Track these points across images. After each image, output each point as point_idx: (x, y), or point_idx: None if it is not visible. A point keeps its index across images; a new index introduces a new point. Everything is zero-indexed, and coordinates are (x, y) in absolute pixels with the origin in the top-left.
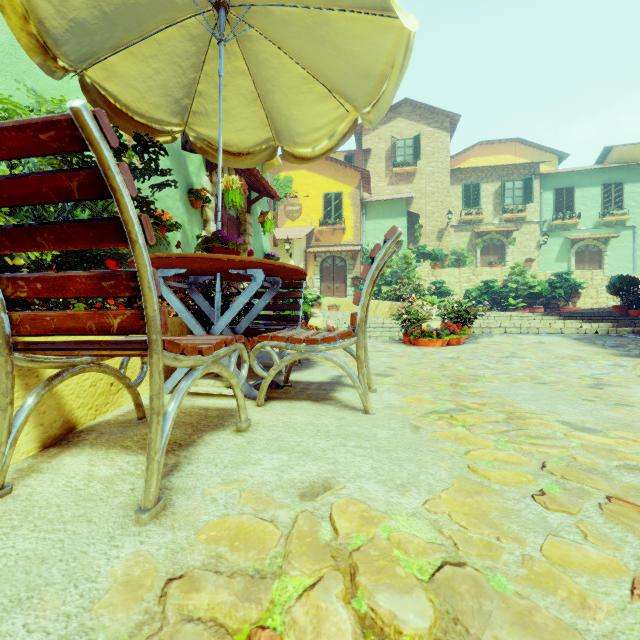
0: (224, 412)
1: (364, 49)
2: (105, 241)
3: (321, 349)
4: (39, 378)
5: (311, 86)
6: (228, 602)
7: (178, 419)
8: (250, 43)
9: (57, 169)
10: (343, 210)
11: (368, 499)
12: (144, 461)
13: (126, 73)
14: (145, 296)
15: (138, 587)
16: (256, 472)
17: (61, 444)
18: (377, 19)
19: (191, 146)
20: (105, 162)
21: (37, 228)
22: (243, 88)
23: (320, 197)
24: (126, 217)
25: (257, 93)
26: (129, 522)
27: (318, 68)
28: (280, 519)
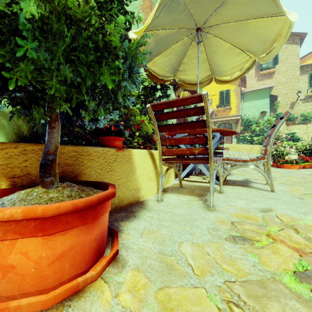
0: (208, 187)
1: (265, 31)
2: (197, 127)
3: (249, 164)
4: (157, 170)
5: (233, 50)
6: (255, 228)
7: (193, 188)
8: (207, 40)
9: (187, 108)
10: (230, 98)
11: (290, 215)
12: (194, 198)
13: (159, 62)
14: (210, 143)
15: (223, 222)
16: (237, 204)
17: (162, 191)
18: (273, 18)
19: (172, 83)
20: (207, 106)
21: (176, 125)
22: (201, 57)
23: (217, 93)
24: (208, 120)
25: (207, 58)
26: (206, 210)
27: (238, 43)
28: (257, 215)
